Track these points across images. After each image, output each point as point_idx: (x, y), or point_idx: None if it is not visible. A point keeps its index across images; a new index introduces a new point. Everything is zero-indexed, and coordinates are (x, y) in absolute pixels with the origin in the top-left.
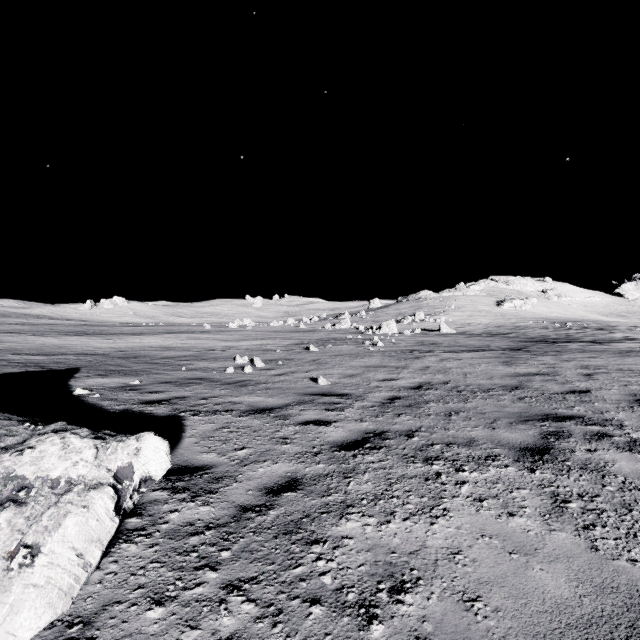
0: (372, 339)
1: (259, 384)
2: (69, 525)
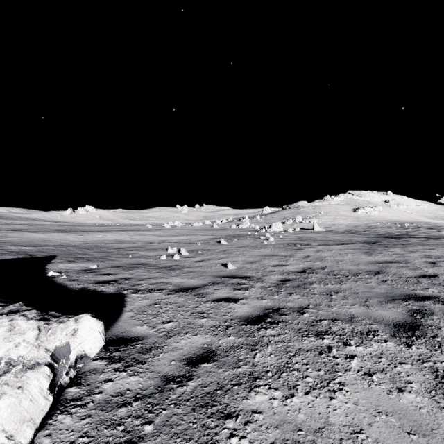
0: (265, 235)
1: (184, 268)
2: (2, 407)
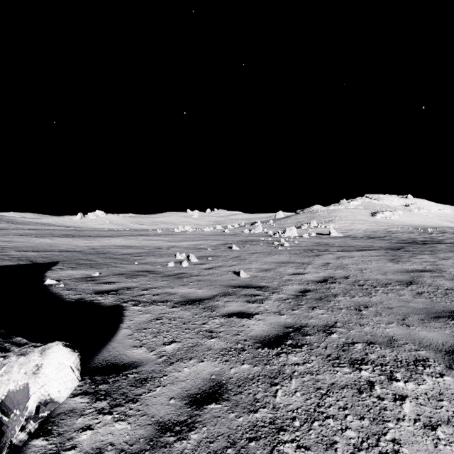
0: (279, 240)
1: (192, 276)
2: None
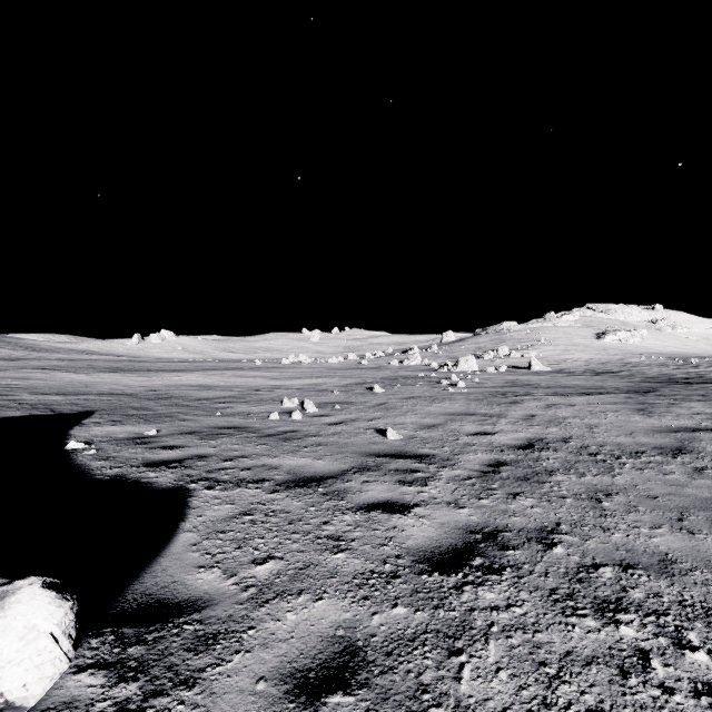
0: (449, 378)
1: (308, 437)
2: None
